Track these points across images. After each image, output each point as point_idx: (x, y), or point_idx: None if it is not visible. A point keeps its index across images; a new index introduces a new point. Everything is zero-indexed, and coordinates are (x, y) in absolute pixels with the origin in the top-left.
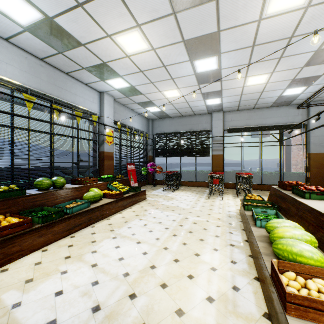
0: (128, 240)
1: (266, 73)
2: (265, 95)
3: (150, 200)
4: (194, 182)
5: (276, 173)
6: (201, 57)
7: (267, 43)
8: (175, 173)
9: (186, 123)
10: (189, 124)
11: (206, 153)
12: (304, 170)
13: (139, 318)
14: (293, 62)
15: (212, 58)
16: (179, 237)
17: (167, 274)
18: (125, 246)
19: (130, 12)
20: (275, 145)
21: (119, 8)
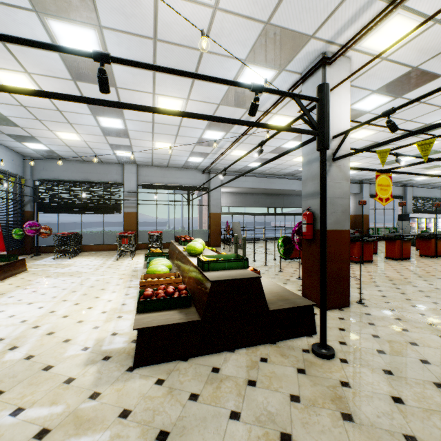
0: (15, 305)
1: (169, 142)
2: (175, 158)
3: (35, 271)
4: (102, 245)
5: (187, 231)
6: (105, 116)
7: (164, 124)
8: (73, 235)
9: (90, 171)
10: (94, 173)
11: (117, 210)
12: (208, 228)
13: (46, 332)
14: (187, 140)
15: (117, 120)
16: (80, 292)
17: (68, 311)
18: (13, 309)
19: (18, 61)
20: (186, 205)
21: (3, 53)
